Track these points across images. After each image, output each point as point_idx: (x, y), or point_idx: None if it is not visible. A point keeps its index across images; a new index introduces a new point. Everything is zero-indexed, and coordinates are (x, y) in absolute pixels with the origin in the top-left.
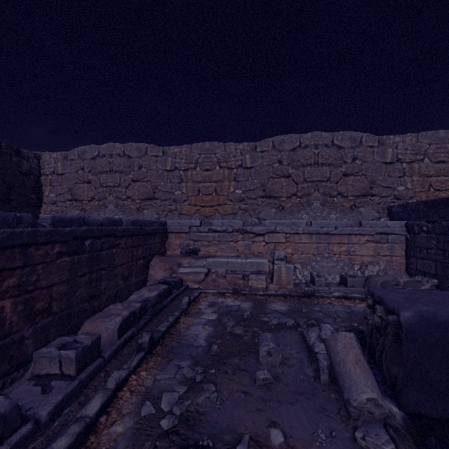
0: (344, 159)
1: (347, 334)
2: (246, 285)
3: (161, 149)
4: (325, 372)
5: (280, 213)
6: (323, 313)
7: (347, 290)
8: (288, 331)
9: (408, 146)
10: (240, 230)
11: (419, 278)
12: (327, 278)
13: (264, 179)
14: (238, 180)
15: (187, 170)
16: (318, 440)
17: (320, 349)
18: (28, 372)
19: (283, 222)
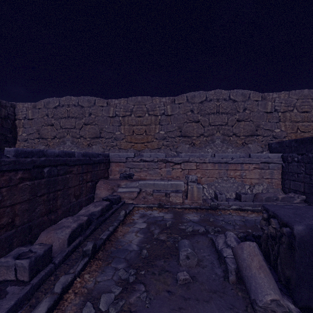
0: (238, 109)
1: (251, 244)
2: (168, 200)
3: (106, 101)
4: (232, 273)
5: (192, 148)
6: (225, 222)
7: (241, 203)
8: (201, 237)
9: (282, 100)
10: (163, 160)
11: (292, 194)
12: (226, 195)
13: (180, 124)
14: (161, 124)
15: (125, 117)
16: None
17: (228, 254)
18: None
19: (194, 154)
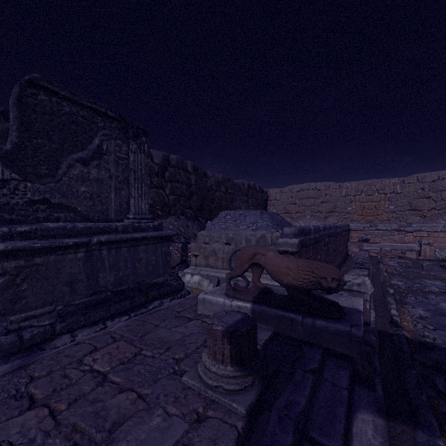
0: None
1: None
2: (404, 256)
3: (338, 185)
4: None
5: (423, 220)
6: None
7: None
8: (433, 266)
9: None
10: (396, 229)
11: None
12: None
13: (410, 200)
14: (390, 200)
15: (355, 196)
16: (443, 274)
17: None
18: (354, 262)
19: (426, 225)
